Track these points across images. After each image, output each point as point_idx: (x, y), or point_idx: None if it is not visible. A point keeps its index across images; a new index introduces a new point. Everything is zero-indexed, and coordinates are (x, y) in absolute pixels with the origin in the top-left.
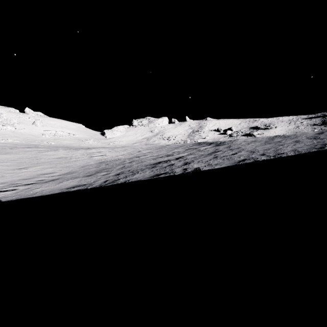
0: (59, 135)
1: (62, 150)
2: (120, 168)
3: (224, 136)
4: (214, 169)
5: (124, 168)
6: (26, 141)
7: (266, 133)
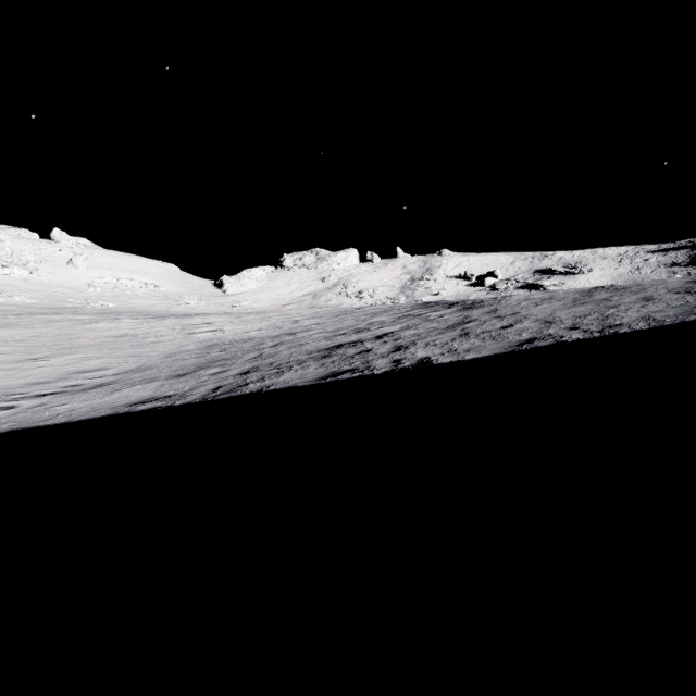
0: (124, 287)
1: (127, 319)
2: (251, 359)
3: (479, 290)
4: (465, 361)
5: (260, 359)
6: (53, 301)
7: (569, 282)
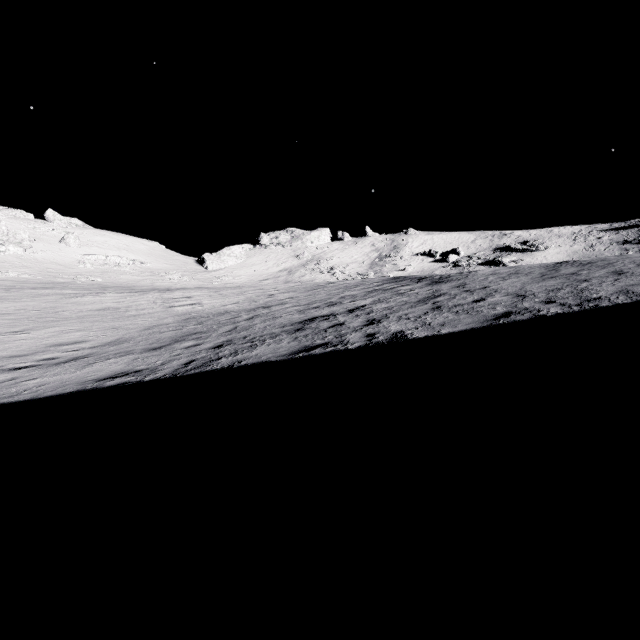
0: (112, 263)
1: (112, 293)
2: (226, 333)
3: (443, 266)
4: (441, 335)
5: (235, 333)
6: (45, 276)
7: (528, 259)
